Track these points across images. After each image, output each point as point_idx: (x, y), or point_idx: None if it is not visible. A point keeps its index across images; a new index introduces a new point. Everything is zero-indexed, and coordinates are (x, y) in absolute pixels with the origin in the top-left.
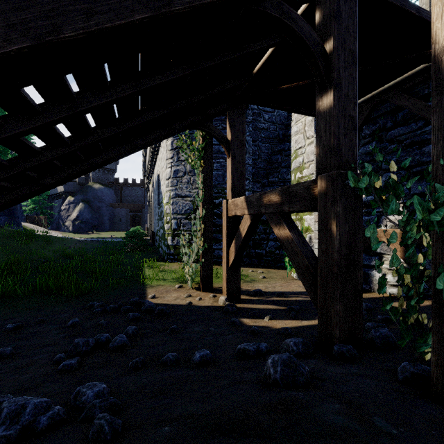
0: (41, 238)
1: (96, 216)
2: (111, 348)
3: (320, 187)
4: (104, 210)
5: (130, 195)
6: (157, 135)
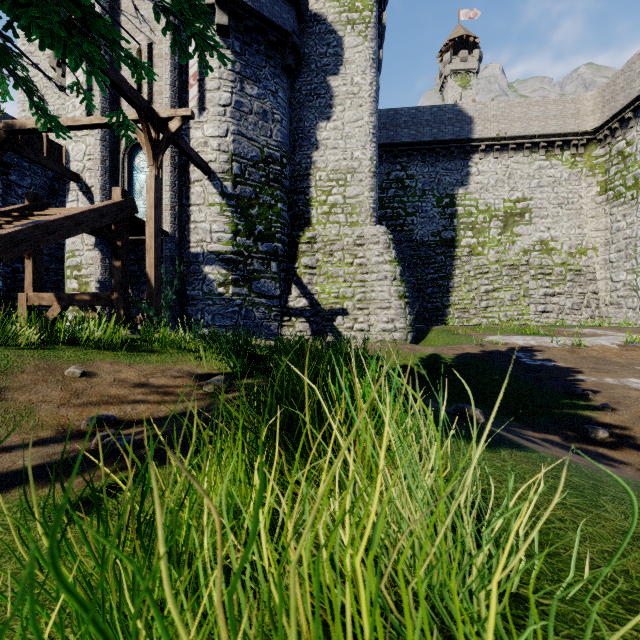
0: None
1: None
2: None
3: (116, 296)
4: None
5: None
6: None
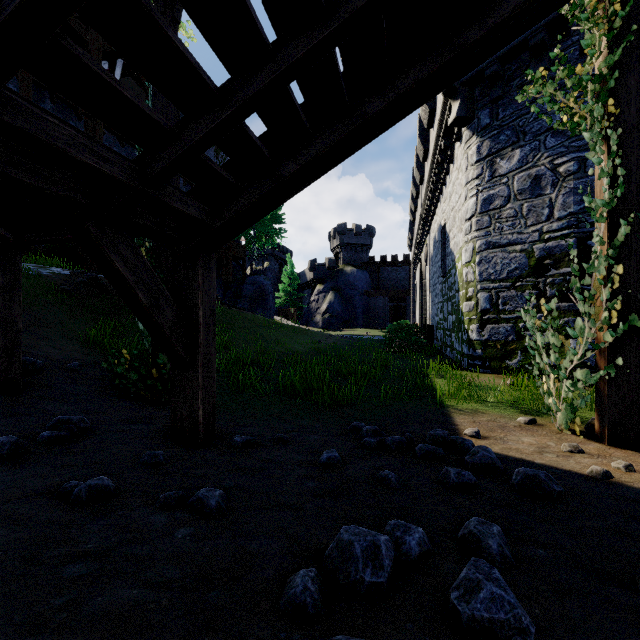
0: (289, 329)
1: (347, 308)
2: (462, 619)
3: None
4: (357, 300)
5: (389, 279)
6: (521, 1)
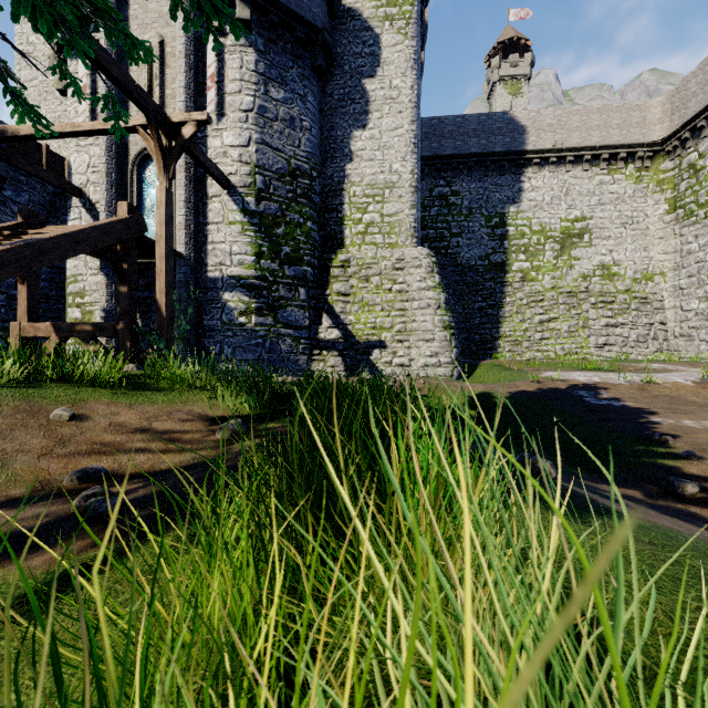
0: None
1: None
2: None
3: (122, 327)
4: None
5: None
6: None
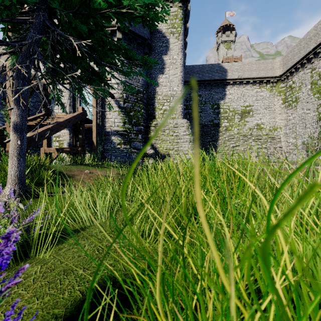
0: None
1: None
2: None
3: (80, 149)
4: None
5: None
6: None
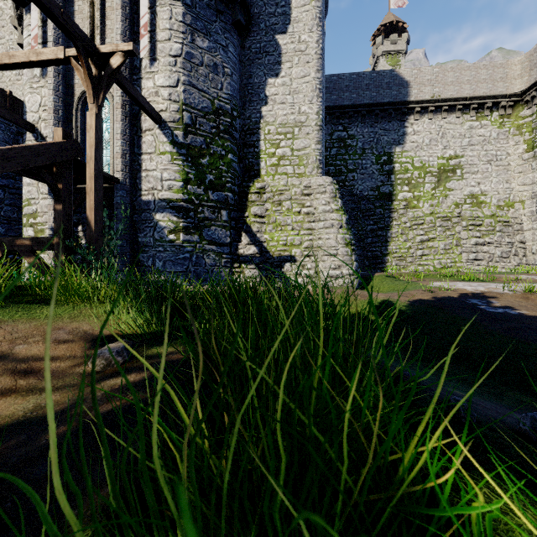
0: None
1: None
2: None
3: (56, 241)
4: None
5: None
6: None
